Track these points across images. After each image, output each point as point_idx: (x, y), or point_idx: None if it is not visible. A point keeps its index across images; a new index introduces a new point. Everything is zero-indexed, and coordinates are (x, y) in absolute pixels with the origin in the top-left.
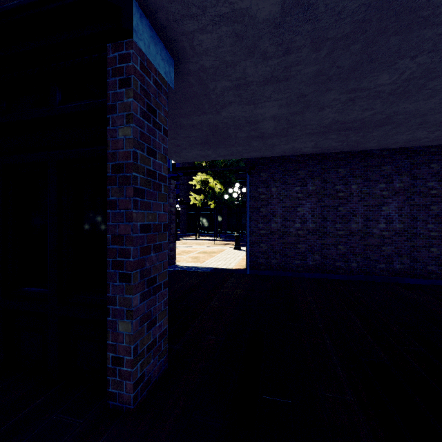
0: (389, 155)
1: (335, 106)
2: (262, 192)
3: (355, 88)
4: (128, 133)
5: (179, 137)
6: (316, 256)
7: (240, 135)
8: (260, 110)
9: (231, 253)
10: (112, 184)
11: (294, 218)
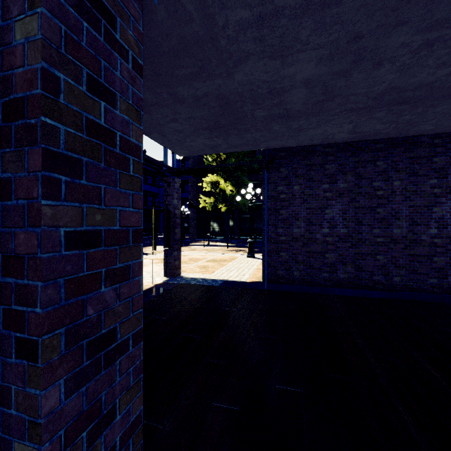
0: (443, 144)
1: (399, 59)
2: (281, 191)
3: (442, 19)
4: (33, 29)
5: (181, 119)
6: (349, 268)
7: (259, 113)
8: (289, 70)
9: (243, 261)
10: (4, 144)
11: (321, 222)
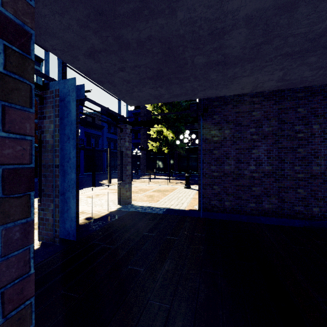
0: None
1: None
2: (214, 134)
3: None
4: None
5: (127, 67)
6: (273, 199)
7: (198, 60)
8: (234, 3)
9: (182, 191)
10: None
11: (248, 160)
